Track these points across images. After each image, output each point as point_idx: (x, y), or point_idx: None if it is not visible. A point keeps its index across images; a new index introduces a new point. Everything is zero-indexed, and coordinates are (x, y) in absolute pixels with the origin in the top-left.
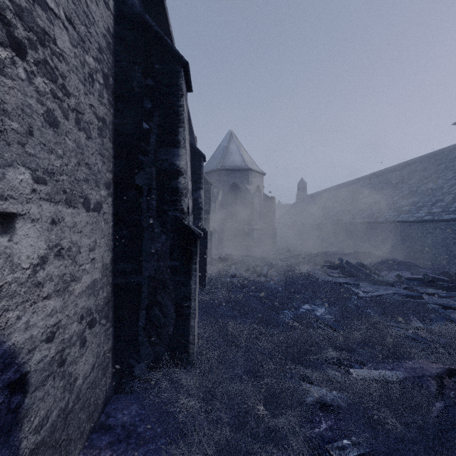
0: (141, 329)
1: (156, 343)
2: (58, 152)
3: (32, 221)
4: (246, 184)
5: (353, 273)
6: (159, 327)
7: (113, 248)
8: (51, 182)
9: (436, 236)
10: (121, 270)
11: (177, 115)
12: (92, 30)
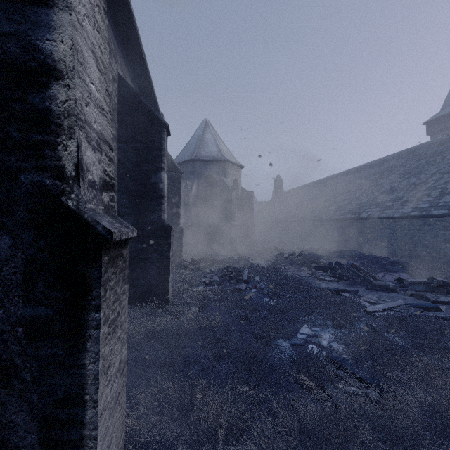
0: None
1: None
2: None
3: None
4: (222, 176)
5: (345, 275)
6: None
7: None
8: None
9: (424, 233)
10: None
11: None
12: None
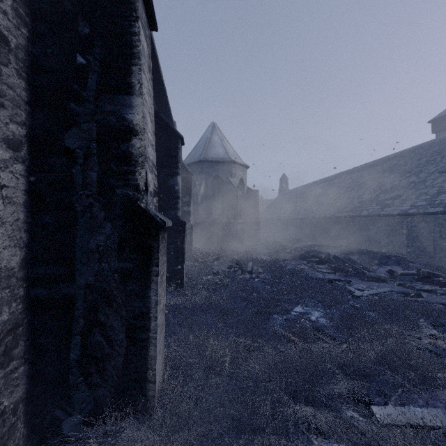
0: (73, 364)
1: (97, 383)
2: None
3: None
4: (229, 176)
5: (341, 268)
6: (102, 360)
7: (28, 243)
8: None
9: (421, 230)
10: (41, 276)
11: (130, 47)
12: None
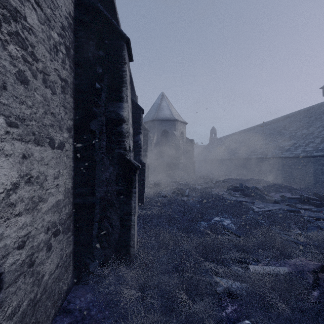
0: (94, 237)
1: (105, 247)
2: (28, 103)
3: (6, 156)
4: (173, 130)
5: (249, 194)
6: (108, 235)
7: (73, 176)
8: (22, 126)
9: (309, 168)
10: (79, 193)
11: (121, 78)
12: (56, 13)
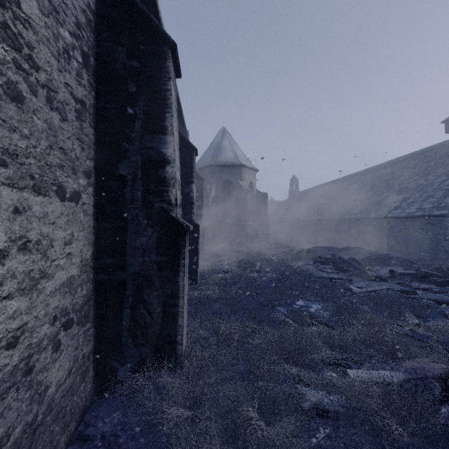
0: (125, 329)
1: (141, 344)
2: (23, 132)
3: None
4: (239, 180)
5: (345, 268)
6: (145, 327)
7: (95, 242)
8: (14, 164)
9: (427, 232)
10: (103, 266)
11: (164, 100)
12: (68, 2)
